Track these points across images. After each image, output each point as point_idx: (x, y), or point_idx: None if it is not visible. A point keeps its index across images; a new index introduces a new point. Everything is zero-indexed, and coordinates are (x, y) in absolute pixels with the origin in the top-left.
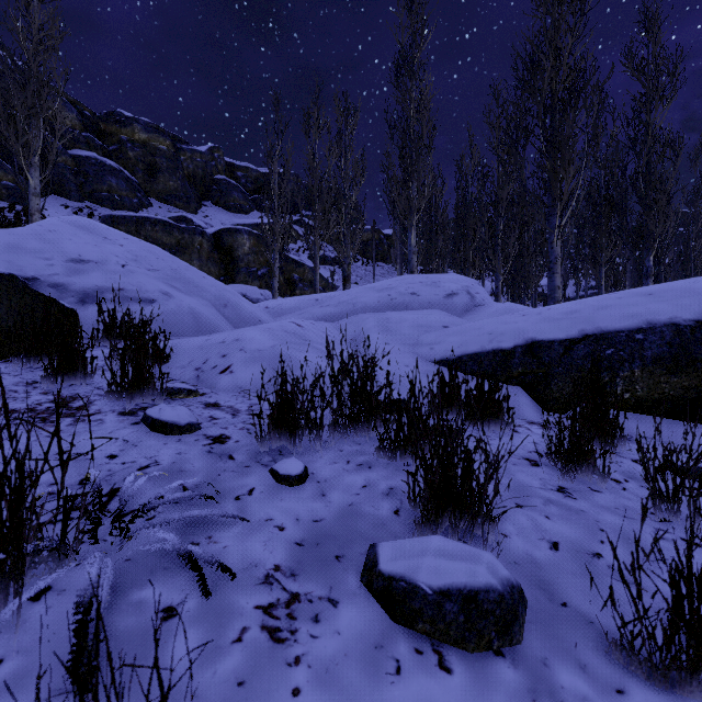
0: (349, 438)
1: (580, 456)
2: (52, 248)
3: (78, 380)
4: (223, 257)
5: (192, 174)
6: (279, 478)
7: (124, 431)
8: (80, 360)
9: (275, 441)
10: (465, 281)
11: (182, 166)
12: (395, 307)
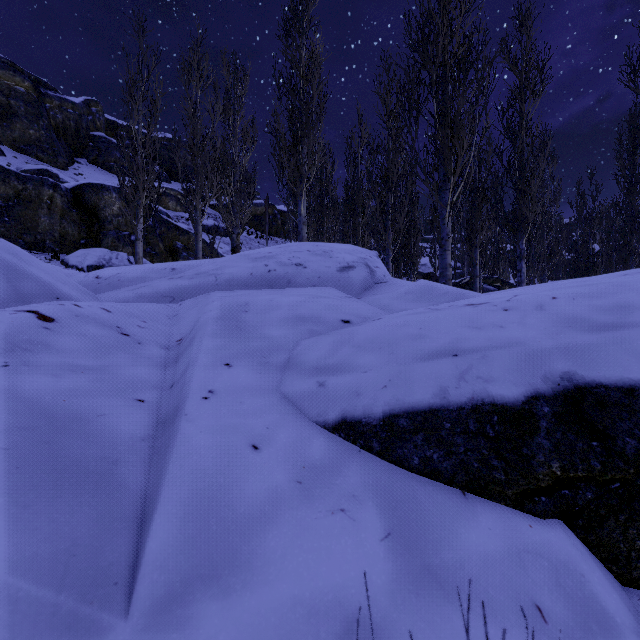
0: None
1: None
2: None
3: None
4: (84, 216)
5: (61, 126)
6: None
7: None
8: None
9: None
10: (362, 252)
11: (48, 114)
12: (273, 282)
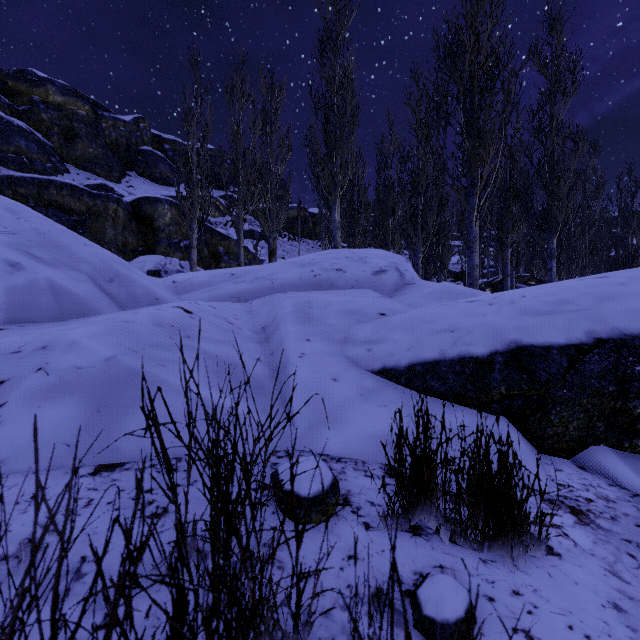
0: None
1: None
2: None
3: None
4: (141, 226)
5: (115, 143)
6: None
7: None
8: None
9: None
10: (393, 257)
11: (104, 133)
12: (319, 285)
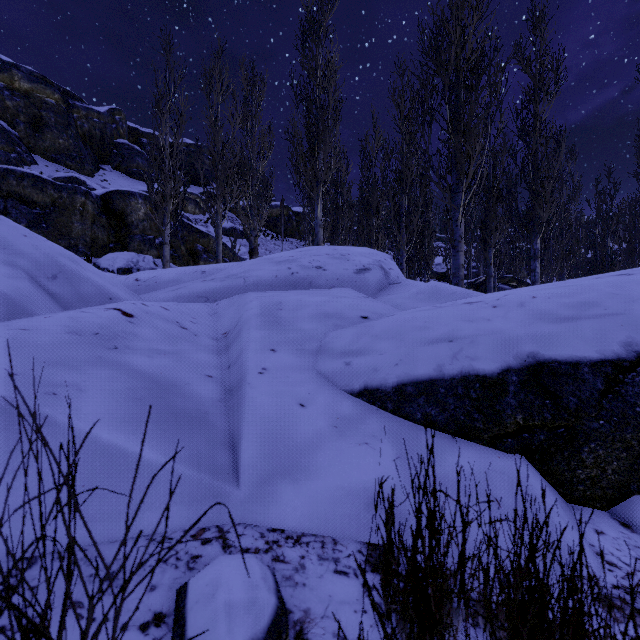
0: None
1: None
2: None
3: None
4: (113, 221)
5: (88, 135)
6: None
7: None
8: None
9: None
10: (377, 255)
11: (75, 124)
12: (296, 283)
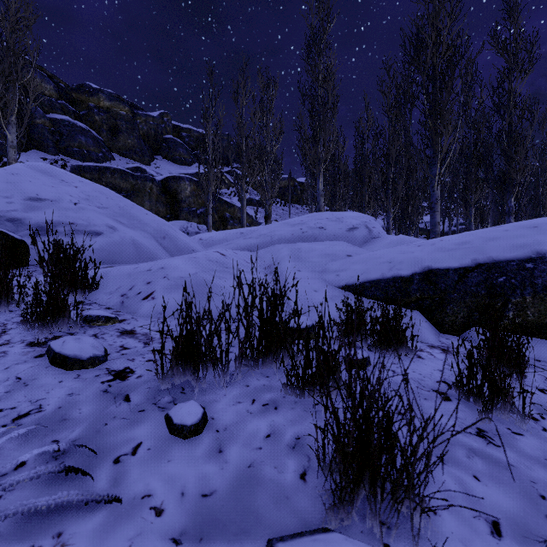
0: (257, 369)
1: (496, 393)
2: (12, 188)
3: (2, 307)
4: (169, 199)
5: (146, 134)
6: (172, 428)
7: (22, 366)
8: (4, 288)
9: (179, 376)
10: (364, 217)
11: (138, 127)
12: (306, 239)
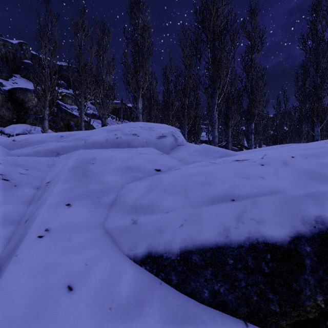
0: None
1: None
2: None
3: None
4: (15, 106)
5: (4, 55)
6: None
7: None
8: None
9: None
10: (170, 128)
11: None
12: (119, 144)
